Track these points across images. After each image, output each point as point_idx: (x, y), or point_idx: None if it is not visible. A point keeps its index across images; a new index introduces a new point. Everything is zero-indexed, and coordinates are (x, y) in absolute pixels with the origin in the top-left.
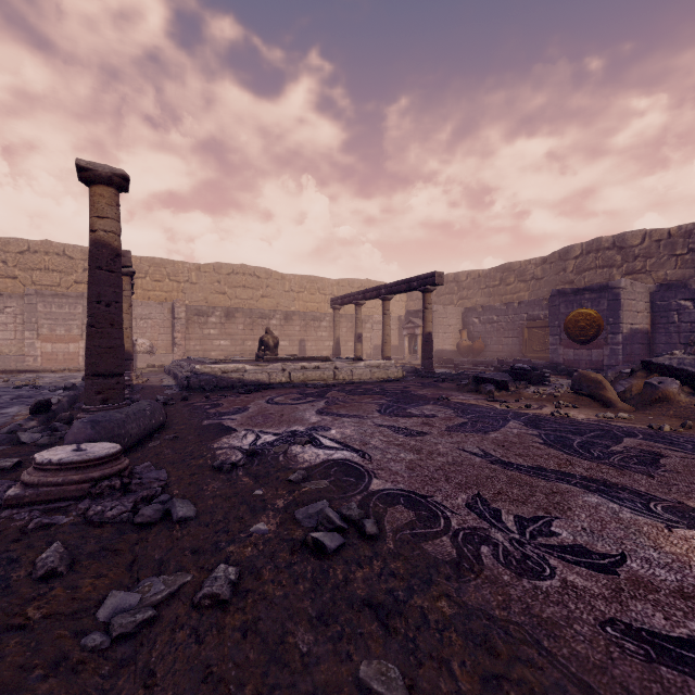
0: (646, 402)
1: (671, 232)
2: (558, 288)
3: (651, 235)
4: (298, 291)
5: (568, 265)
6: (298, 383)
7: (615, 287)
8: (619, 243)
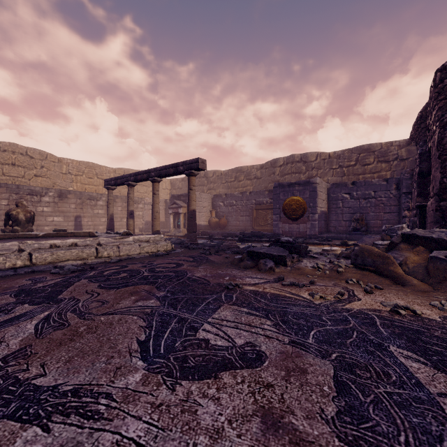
0: (440, 278)
1: (330, 155)
2: (270, 185)
3: (320, 155)
4: (75, 174)
5: (276, 170)
6: (41, 267)
7: (314, 182)
8: (304, 159)
